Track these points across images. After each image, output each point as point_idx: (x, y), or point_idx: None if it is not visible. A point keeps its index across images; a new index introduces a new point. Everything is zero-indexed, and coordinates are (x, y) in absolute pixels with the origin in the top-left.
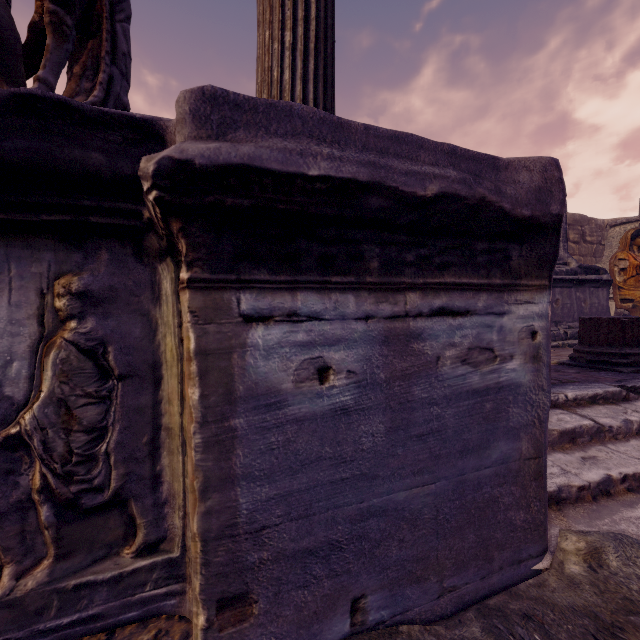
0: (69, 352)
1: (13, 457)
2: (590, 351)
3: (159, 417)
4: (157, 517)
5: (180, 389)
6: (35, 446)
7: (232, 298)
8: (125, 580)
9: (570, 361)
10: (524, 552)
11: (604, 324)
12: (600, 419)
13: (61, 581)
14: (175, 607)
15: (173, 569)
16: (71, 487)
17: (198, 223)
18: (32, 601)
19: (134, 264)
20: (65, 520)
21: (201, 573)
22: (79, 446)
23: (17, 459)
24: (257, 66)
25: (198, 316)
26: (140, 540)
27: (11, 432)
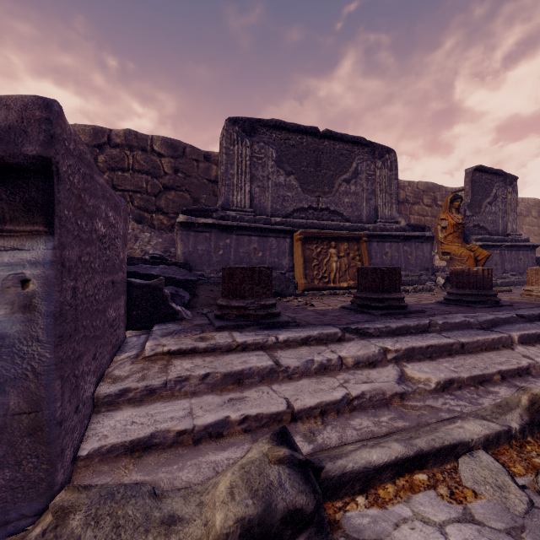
0: None
1: None
2: (359, 296)
3: None
4: None
5: None
6: None
7: None
8: None
9: (349, 305)
10: (13, 512)
11: (369, 273)
12: (285, 360)
13: None
14: None
15: None
16: None
17: None
18: None
19: None
20: None
21: None
22: None
23: None
24: None
25: None
26: None
27: None
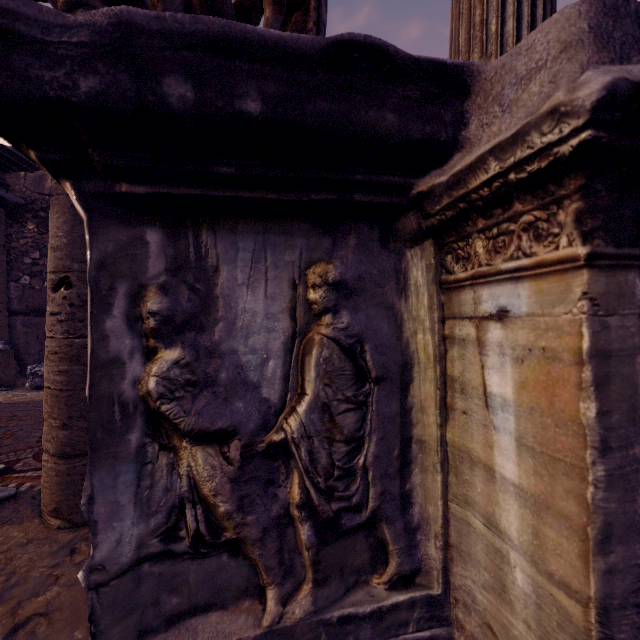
0: (331, 350)
1: (272, 466)
2: None
3: (408, 427)
4: (409, 544)
5: (439, 396)
6: (301, 456)
7: (635, 280)
8: (386, 617)
9: None
10: None
11: None
12: None
13: (325, 611)
14: None
15: (434, 609)
16: (332, 504)
17: (607, 178)
18: (302, 632)
19: (378, 250)
20: (325, 541)
21: None
22: (339, 458)
23: (275, 469)
24: (455, 25)
25: (598, 305)
26: (392, 570)
27: (274, 439)
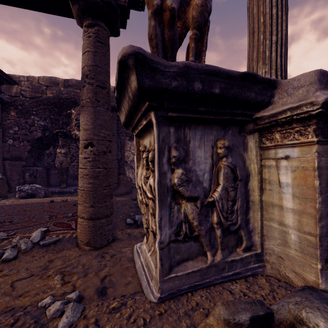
0: (228, 170)
1: (207, 210)
2: None
3: (248, 197)
4: (249, 237)
5: (259, 185)
6: (219, 206)
7: (327, 148)
8: (244, 260)
9: None
10: None
11: None
12: None
13: (226, 258)
14: (262, 272)
15: (258, 257)
16: (227, 222)
17: (322, 120)
18: (220, 265)
19: (238, 135)
20: (225, 235)
21: (319, 249)
22: (229, 206)
23: (208, 211)
24: (251, 50)
25: (319, 154)
26: (244, 245)
27: (209, 200)
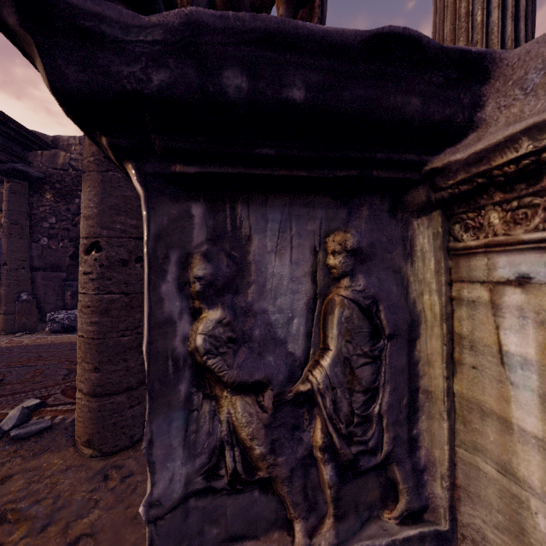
0: (351, 310)
1: (298, 413)
2: None
3: (415, 379)
4: (417, 484)
5: (446, 351)
6: (326, 405)
7: None
8: None
9: None
10: None
11: None
12: None
13: (346, 544)
14: None
15: (442, 543)
16: (351, 448)
17: None
18: None
19: (387, 220)
20: (345, 481)
21: None
22: (358, 407)
23: (300, 415)
24: (439, 17)
25: None
26: (402, 506)
27: (301, 389)
